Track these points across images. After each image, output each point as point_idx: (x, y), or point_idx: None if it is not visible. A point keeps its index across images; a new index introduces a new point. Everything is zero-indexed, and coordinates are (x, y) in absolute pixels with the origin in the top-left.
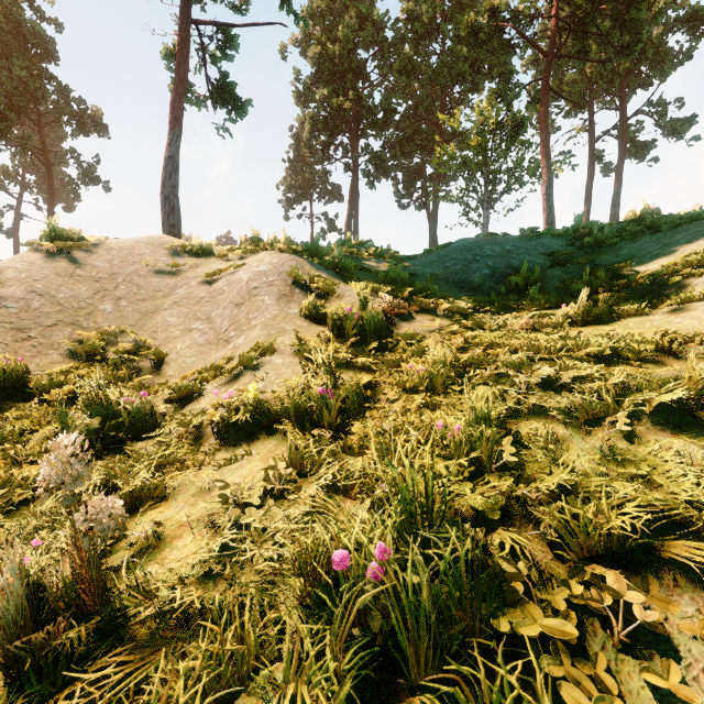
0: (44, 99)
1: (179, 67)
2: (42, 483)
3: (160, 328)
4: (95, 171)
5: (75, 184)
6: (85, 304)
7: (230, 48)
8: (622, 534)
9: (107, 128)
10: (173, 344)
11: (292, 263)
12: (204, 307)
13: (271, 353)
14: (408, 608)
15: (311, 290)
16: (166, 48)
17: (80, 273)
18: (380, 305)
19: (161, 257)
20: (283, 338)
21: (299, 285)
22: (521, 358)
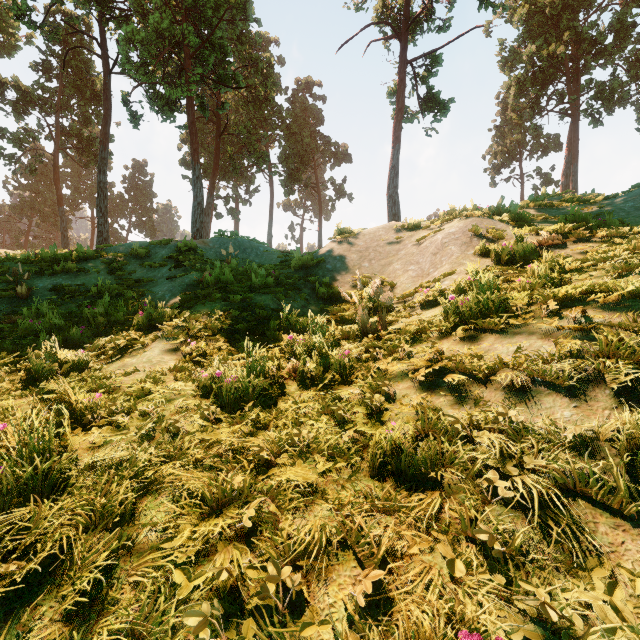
0: (317, 151)
1: (399, 101)
2: (371, 292)
3: (391, 272)
4: (343, 188)
5: (332, 201)
6: (356, 264)
7: (435, 66)
8: (571, 296)
9: (350, 156)
10: (398, 279)
11: (472, 223)
12: (415, 259)
13: (451, 274)
14: (468, 305)
15: (486, 239)
16: (390, 90)
17: (353, 249)
18: (534, 239)
19: (390, 235)
20: (460, 267)
21: (477, 236)
22: (615, 252)
